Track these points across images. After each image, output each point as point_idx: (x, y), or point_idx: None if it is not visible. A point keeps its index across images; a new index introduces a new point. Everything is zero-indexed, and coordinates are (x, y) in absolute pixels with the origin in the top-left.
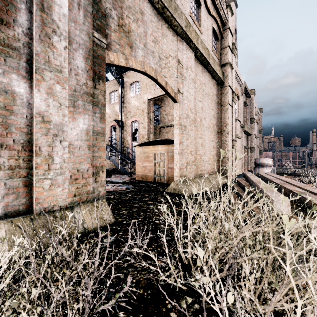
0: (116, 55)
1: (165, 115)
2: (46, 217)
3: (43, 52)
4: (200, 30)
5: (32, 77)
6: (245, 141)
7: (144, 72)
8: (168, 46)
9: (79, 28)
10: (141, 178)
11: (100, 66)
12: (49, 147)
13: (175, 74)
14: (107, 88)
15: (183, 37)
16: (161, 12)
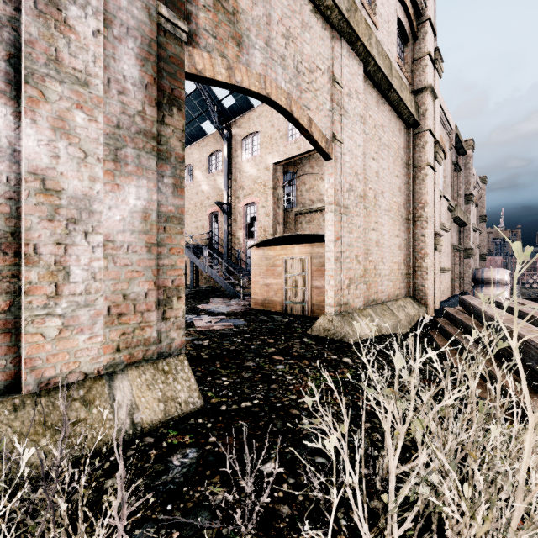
0: (208, 58)
1: (304, 191)
2: (50, 399)
3: (44, 39)
4: (374, 21)
5: (21, 93)
6: (455, 238)
7: (266, 96)
8: (314, 48)
9: None
10: (261, 305)
11: (173, 77)
12: (59, 246)
13: (326, 104)
14: (204, 148)
15: (342, 31)
16: None
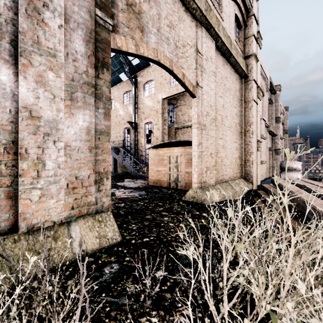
0: (124, 40)
1: (180, 115)
2: (34, 236)
3: (31, 31)
4: (221, 16)
5: (17, 61)
6: (270, 143)
7: (157, 61)
8: (185, 32)
9: (78, 4)
10: (155, 183)
11: (104, 51)
12: (39, 149)
13: (193, 65)
14: (121, 89)
15: (202, 23)
16: None
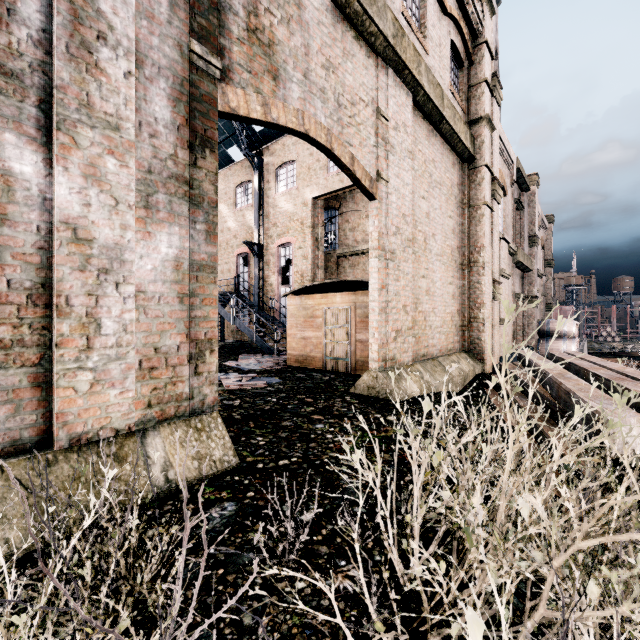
0: (243, 95)
1: (348, 230)
2: (83, 455)
3: (75, 84)
4: (424, 46)
5: (51, 139)
6: (518, 285)
7: (304, 133)
8: (356, 78)
9: (160, 32)
10: (298, 361)
11: (206, 117)
12: (91, 297)
13: (370, 139)
14: (230, 177)
15: (387, 59)
16: (340, 3)
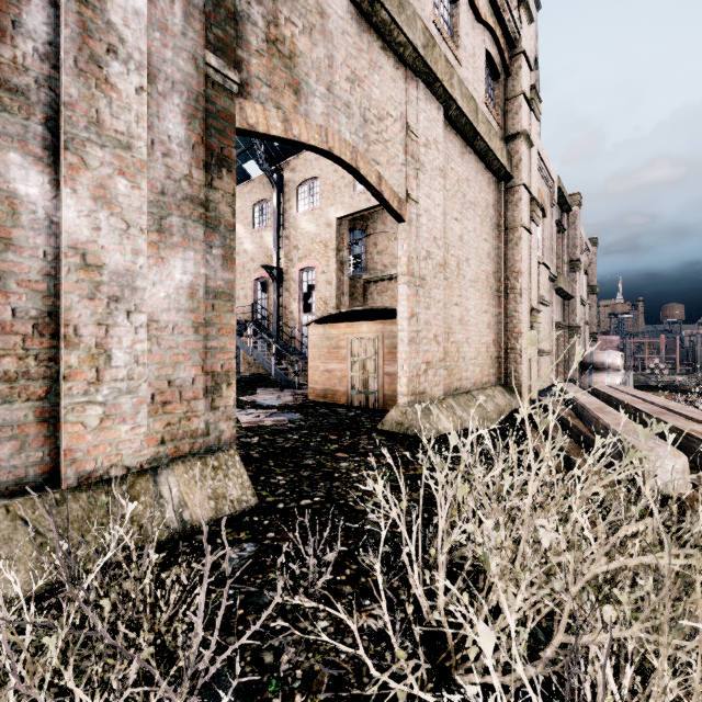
0: (262, 111)
1: (375, 253)
2: (92, 495)
3: (84, 100)
4: (457, 56)
5: (59, 159)
6: (559, 313)
7: (327, 150)
8: (384, 91)
9: (174, 44)
10: (322, 396)
11: (223, 135)
12: (100, 327)
13: (399, 157)
14: (247, 195)
15: (417, 71)
16: (367, 11)
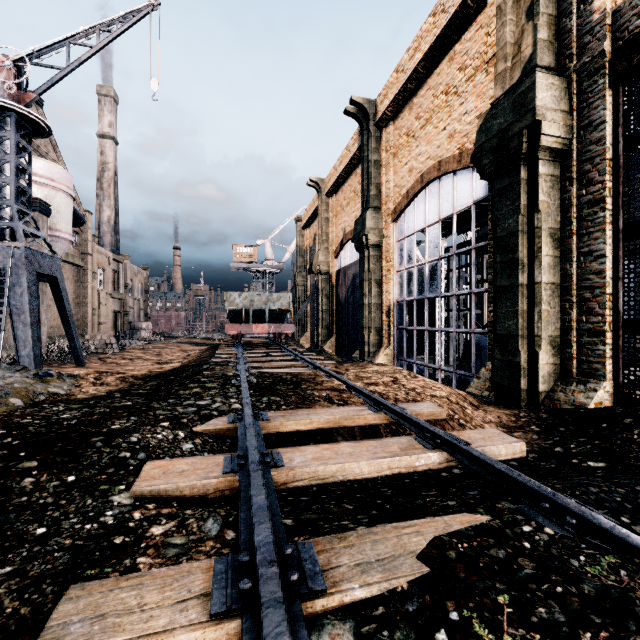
0: None
1: None
2: None
3: None
4: None
5: None
6: (117, 306)
7: None
8: None
9: None
10: None
11: None
12: None
13: None
14: None
15: None
16: None
